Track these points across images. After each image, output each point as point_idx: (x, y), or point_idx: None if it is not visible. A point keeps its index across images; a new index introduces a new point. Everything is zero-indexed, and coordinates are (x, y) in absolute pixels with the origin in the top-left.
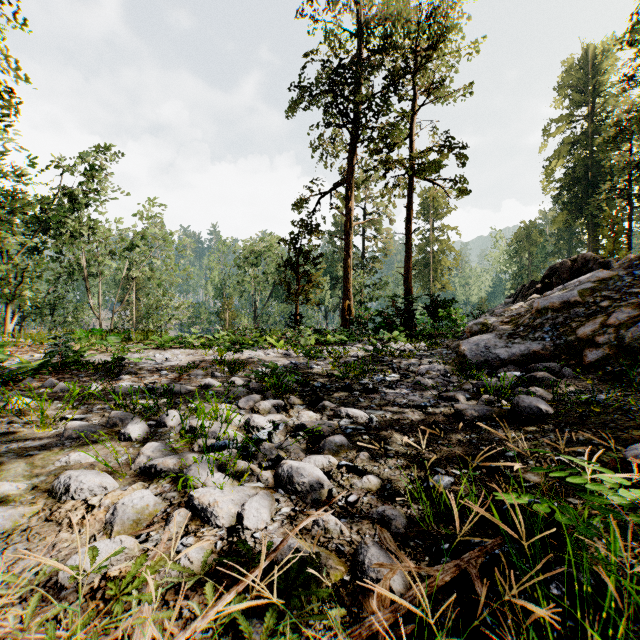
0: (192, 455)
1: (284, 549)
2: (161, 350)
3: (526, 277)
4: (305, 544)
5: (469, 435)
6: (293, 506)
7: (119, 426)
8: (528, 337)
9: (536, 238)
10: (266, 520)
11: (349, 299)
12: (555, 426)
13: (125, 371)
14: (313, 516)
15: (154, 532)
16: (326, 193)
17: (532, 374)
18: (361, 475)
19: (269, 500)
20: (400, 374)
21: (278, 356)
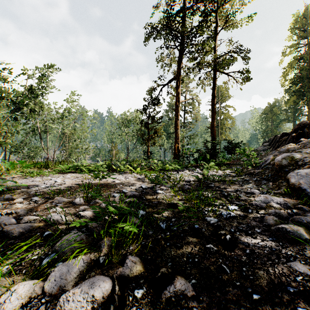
0: None
1: None
2: (62, 174)
3: (270, 132)
4: None
5: None
6: None
7: None
8: None
9: (276, 111)
10: None
11: (178, 143)
12: None
13: (2, 197)
14: None
15: None
16: (165, 85)
17: None
18: None
19: None
20: (237, 205)
21: (134, 180)
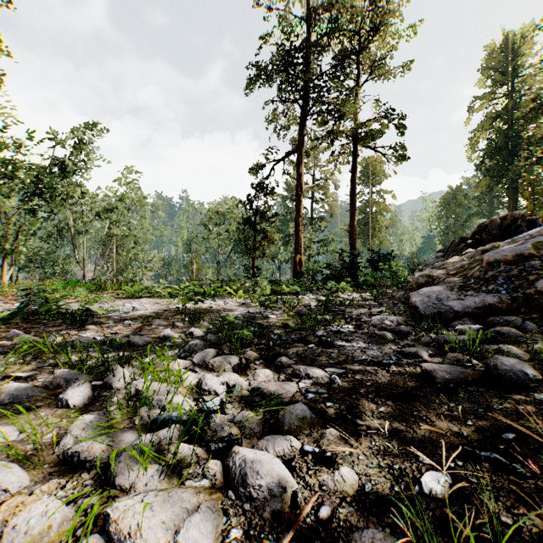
0: (128, 434)
1: None
2: (131, 299)
3: (452, 234)
4: None
5: (447, 404)
6: (246, 524)
7: (62, 387)
8: (481, 289)
9: (461, 200)
10: None
11: (300, 253)
12: None
13: (90, 321)
14: None
15: None
16: (280, 160)
17: (496, 329)
18: (331, 466)
19: (214, 519)
20: (353, 325)
21: (236, 305)
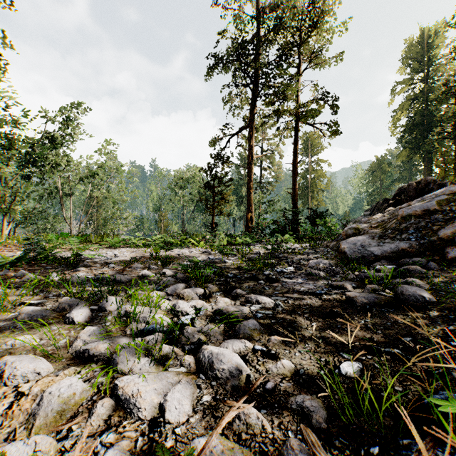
0: (123, 339)
1: (206, 455)
2: (112, 249)
3: (378, 196)
4: (227, 445)
5: (363, 320)
6: (214, 393)
7: (67, 310)
8: (396, 238)
9: (385, 168)
10: (188, 412)
11: (251, 212)
12: (438, 312)
13: (81, 264)
14: (234, 409)
15: (76, 425)
16: (234, 135)
17: (406, 267)
18: (275, 359)
19: (191, 389)
20: (294, 267)
21: (199, 253)
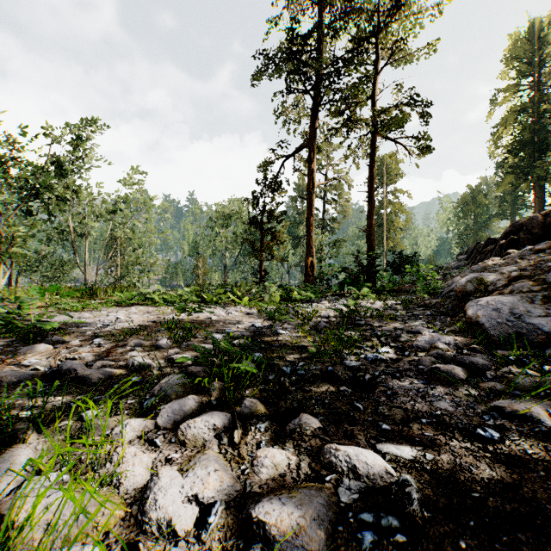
0: None
1: None
2: (121, 307)
3: (471, 236)
4: None
5: None
6: None
7: None
8: None
9: (481, 200)
10: None
11: (312, 256)
12: None
13: (49, 339)
14: None
15: None
16: (290, 156)
17: None
18: None
19: None
20: (392, 347)
21: (240, 315)
